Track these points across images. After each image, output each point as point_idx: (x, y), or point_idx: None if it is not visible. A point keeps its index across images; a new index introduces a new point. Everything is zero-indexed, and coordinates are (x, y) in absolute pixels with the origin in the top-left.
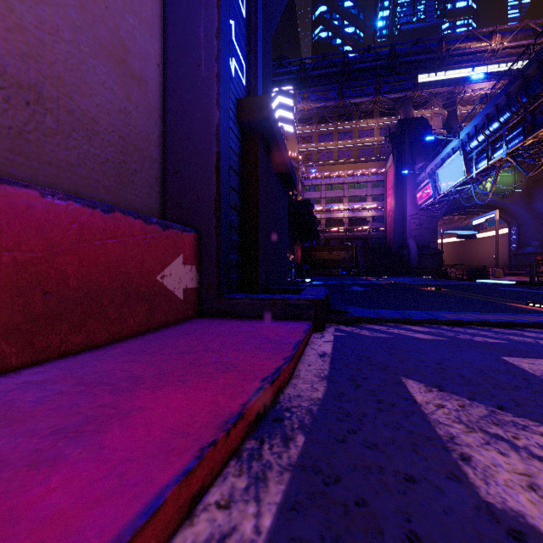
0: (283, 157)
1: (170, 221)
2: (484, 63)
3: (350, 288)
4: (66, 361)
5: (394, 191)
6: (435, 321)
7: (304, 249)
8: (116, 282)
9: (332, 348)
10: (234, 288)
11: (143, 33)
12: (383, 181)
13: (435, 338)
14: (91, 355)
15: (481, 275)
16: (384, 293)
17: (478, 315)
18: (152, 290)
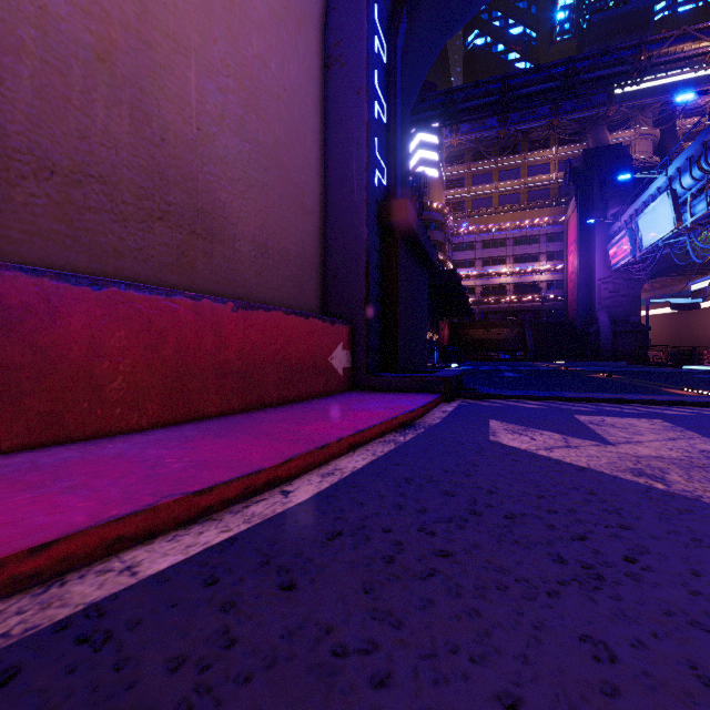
0: (421, 244)
1: (329, 316)
2: (706, 68)
3: (502, 374)
4: (294, 404)
5: (577, 246)
6: (553, 398)
7: (452, 327)
8: (310, 361)
9: (453, 409)
10: (377, 369)
11: (312, 176)
12: (562, 234)
13: (539, 407)
14: (304, 403)
15: (691, 359)
16: (536, 379)
17: (601, 394)
18: (326, 368)
